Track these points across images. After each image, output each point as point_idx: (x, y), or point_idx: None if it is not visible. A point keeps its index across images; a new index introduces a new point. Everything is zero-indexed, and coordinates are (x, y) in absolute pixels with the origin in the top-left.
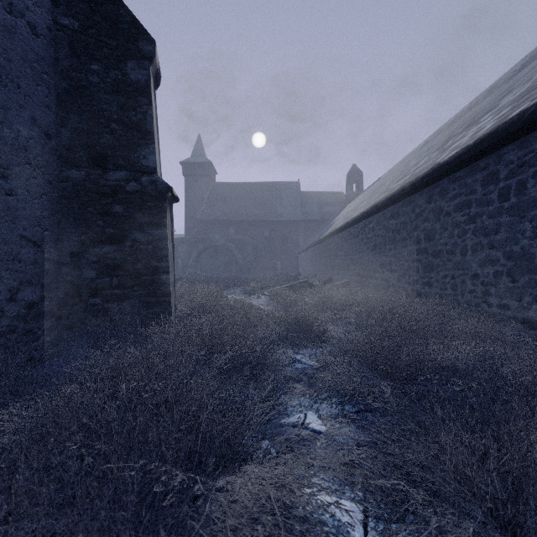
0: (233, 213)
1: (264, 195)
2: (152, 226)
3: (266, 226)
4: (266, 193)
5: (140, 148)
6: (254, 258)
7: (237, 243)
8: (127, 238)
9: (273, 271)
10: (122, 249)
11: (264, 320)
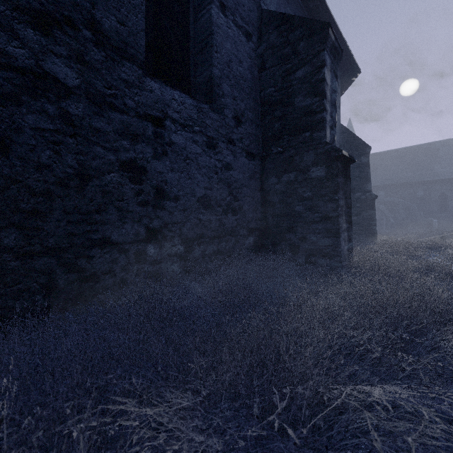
0: (383, 179)
1: (417, 157)
2: (369, 210)
3: (419, 187)
4: (419, 155)
5: (365, 184)
6: (406, 216)
7: (387, 205)
8: (361, 214)
9: (428, 228)
10: (359, 218)
11: (420, 242)
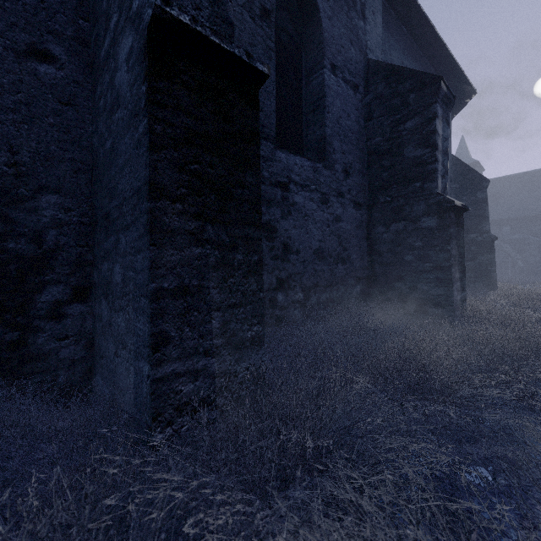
0: (508, 210)
1: None
2: (487, 253)
3: None
4: None
5: (482, 224)
6: (540, 258)
7: (513, 244)
8: (477, 259)
9: None
10: (474, 263)
11: None
